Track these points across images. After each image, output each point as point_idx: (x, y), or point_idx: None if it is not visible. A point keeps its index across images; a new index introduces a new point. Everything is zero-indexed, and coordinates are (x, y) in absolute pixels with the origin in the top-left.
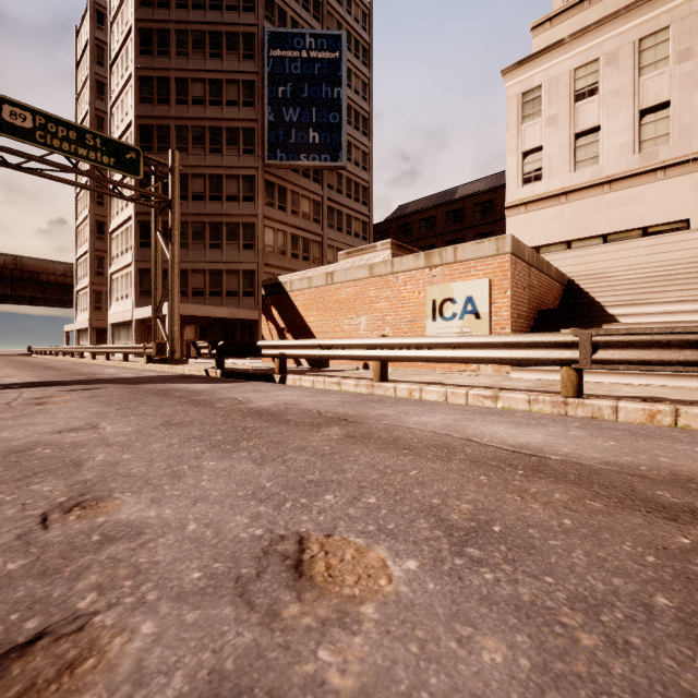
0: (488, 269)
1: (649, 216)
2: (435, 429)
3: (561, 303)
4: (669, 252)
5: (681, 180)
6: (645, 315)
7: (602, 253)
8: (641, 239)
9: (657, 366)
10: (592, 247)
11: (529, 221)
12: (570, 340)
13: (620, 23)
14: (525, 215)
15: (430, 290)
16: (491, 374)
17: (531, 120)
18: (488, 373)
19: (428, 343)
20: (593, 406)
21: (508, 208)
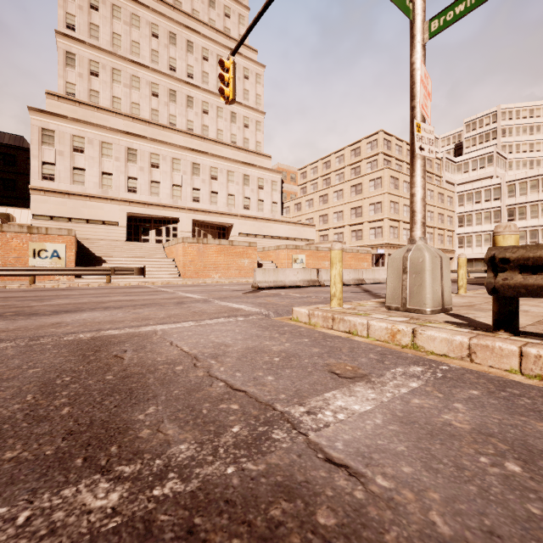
0: (64, 240)
1: (106, 217)
2: (94, 288)
3: (78, 252)
4: (112, 233)
5: (116, 206)
6: (114, 261)
7: (87, 228)
8: (103, 225)
9: (127, 275)
10: (82, 223)
11: (47, 201)
12: (110, 269)
13: (94, 129)
14: (44, 197)
15: (32, 244)
16: (66, 281)
17: (48, 146)
18: (64, 281)
19: (62, 269)
20: (115, 284)
21: (33, 189)
